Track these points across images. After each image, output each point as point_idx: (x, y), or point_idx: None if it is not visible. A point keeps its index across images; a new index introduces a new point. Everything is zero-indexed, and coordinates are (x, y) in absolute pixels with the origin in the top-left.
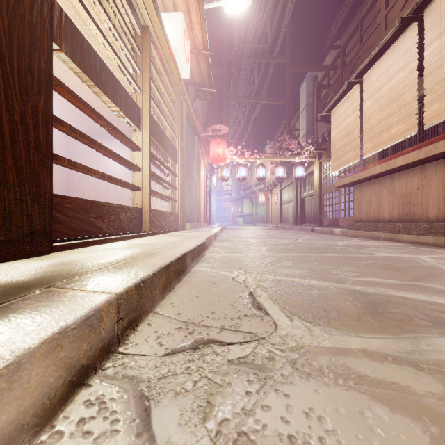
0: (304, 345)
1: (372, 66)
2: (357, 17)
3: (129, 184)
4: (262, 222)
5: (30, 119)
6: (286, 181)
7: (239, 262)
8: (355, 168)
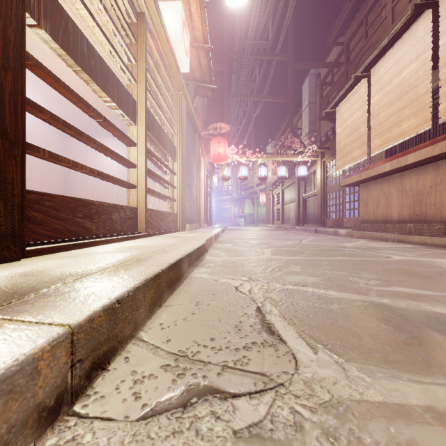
0: (341, 399)
1: (380, 58)
2: (361, 12)
3: (123, 182)
4: (263, 222)
5: None
6: (288, 180)
7: (242, 267)
8: (360, 167)
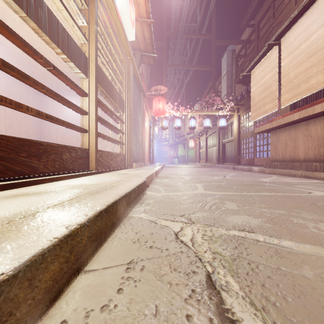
0: None
1: (290, 28)
2: (268, 0)
3: (74, 126)
4: (192, 161)
5: None
6: (211, 130)
7: (180, 204)
8: (268, 118)
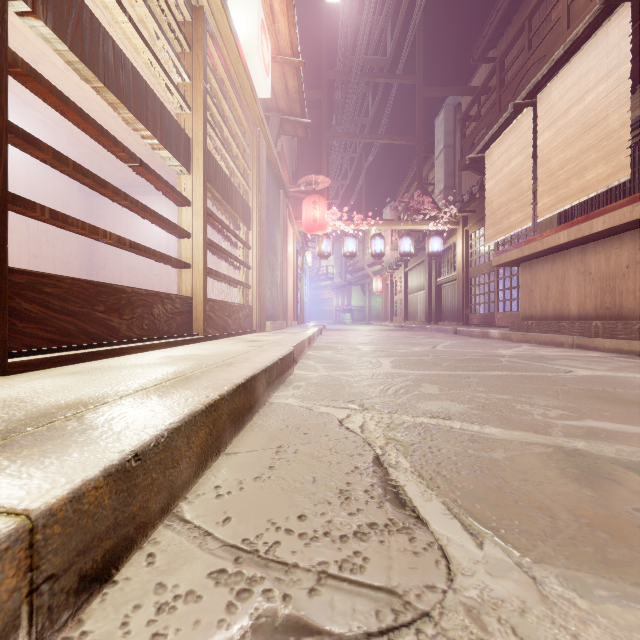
0: None
1: (552, 78)
2: (521, 13)
3: (170, 258)
4: (378, 319)
5: None
6: (415, 259)
7: (349, 387)
8: (520, 238)
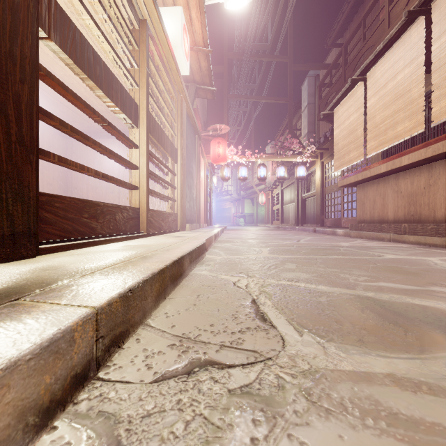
0: (318, 369)
1: (376, 62)
2: (359, 14)
3: (126, 183)
4: (263, 222)
5: (11, 109)
6: (287, 181)
7: (240, 265)
8: (358, 168)
